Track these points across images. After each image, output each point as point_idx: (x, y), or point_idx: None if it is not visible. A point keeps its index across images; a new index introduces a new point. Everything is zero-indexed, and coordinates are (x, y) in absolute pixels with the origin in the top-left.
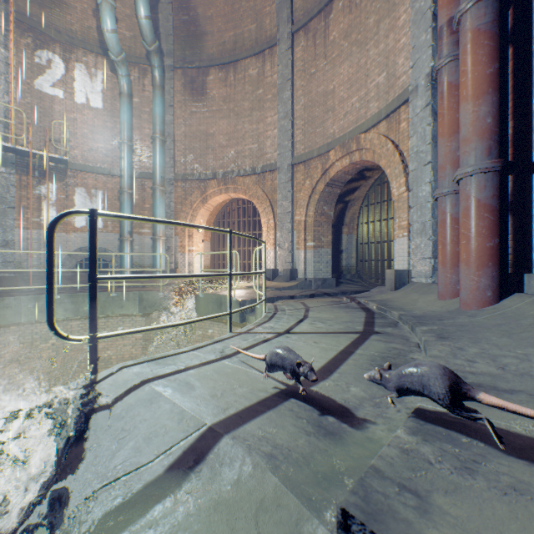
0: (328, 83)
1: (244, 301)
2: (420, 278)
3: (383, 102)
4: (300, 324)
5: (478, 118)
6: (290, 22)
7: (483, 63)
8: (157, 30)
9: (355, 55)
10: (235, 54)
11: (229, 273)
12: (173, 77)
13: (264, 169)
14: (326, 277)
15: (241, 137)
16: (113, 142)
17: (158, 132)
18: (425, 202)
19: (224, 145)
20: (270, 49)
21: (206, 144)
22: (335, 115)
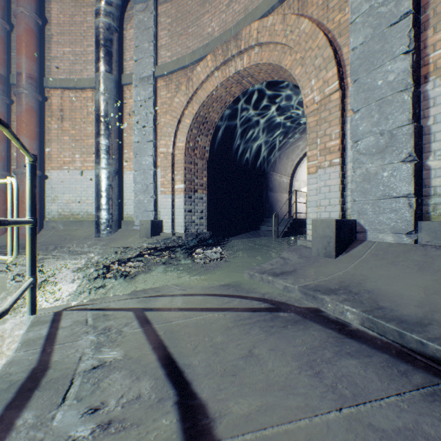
0: None
1: None
2: None
3: None
4: None
5: (33, 149)
6: None
7: (35, 125)
8: None
9: None
10: None
11: None
12: None
13: None
14: None
15: None
16: None
17: None
18: None
19: None
20: None
21: None
22: None
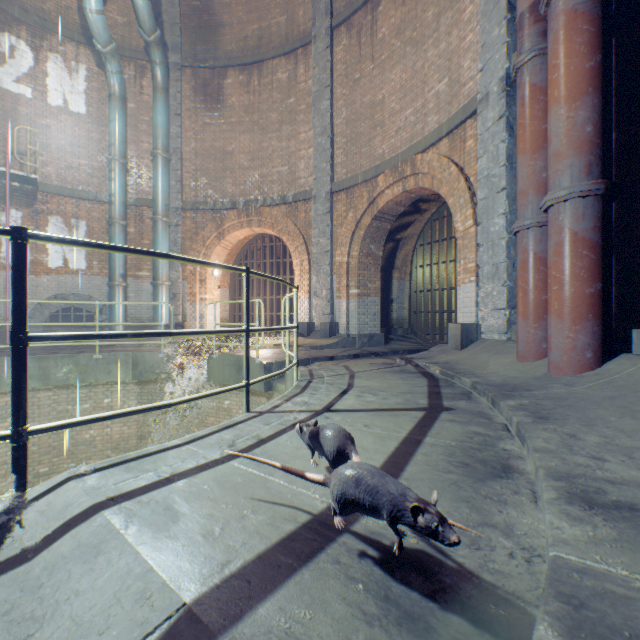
0: (376, 91)
1: (271, 364)
2: (492, 334)
3: (444, 115)
4: (344, 397)
5: (575, 126)
6: (329, 15)
7: (581, 55)
8: (159, 17)
9: (409, 57)
10: (260, 53)
11: (246, 328)
12: (180, 78)
13: (296, 198)
14: (373, 332)
15: (268, 157)
16: (100, 158)
17: (160, 147)
18: (499, 238)
19: (245, 167)
20: (304, 48)
21: (223, 165)
22: (385, 131)
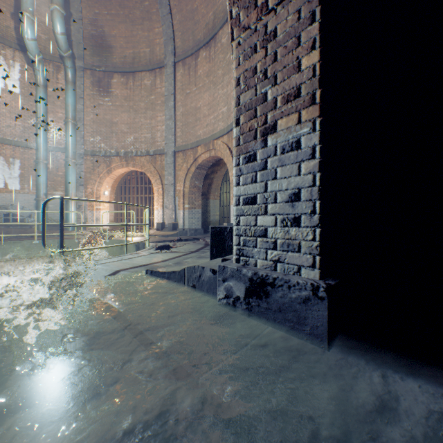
0: (197, 102)
1: (139, 243)
2: None
3: (226, 124)
4: (165, 250)
5: None
6: (174, 55)
7: None
8: (69, 38)
9: (212, 90)
10: (134, 67)
11: (126, 224)
12: (83, 75)
13: (155, 153)
14: (198, 228)
15: (139, 127)
16: (29, 121)
17: (70, 117)
18: None
19: (125, 132)
20: (160, 69)
21: (111, 130)
22: (202, 124)
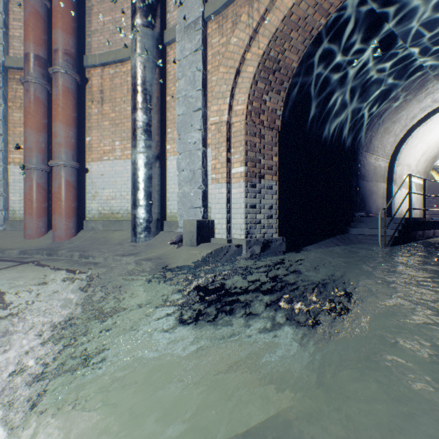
0: None
1: None
2: None
3: None
4: None
5: (69, 137)
6: None
7: (72, 109)
8: None
9: None
10: None
11: None
12: None
13: None
14: None
15: None
16: None
17: None
18: None
19: None
20: None
21: None
22: None
